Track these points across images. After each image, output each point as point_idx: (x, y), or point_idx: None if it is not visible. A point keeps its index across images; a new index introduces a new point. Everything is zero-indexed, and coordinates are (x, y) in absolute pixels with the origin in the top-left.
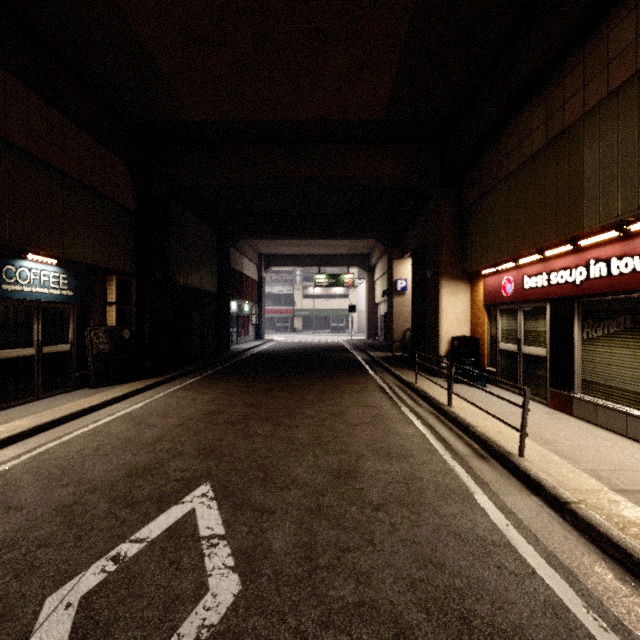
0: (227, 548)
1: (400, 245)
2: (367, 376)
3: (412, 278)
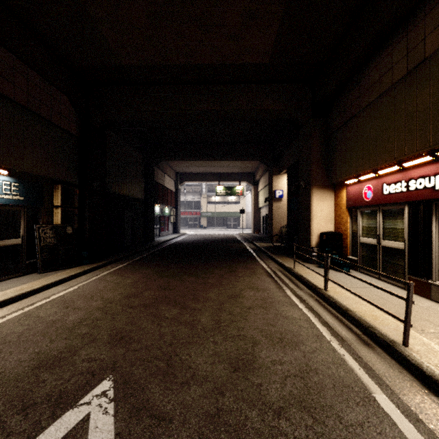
0: None
1: (278, 165)
2: (255, 262)
3: (287, 188)
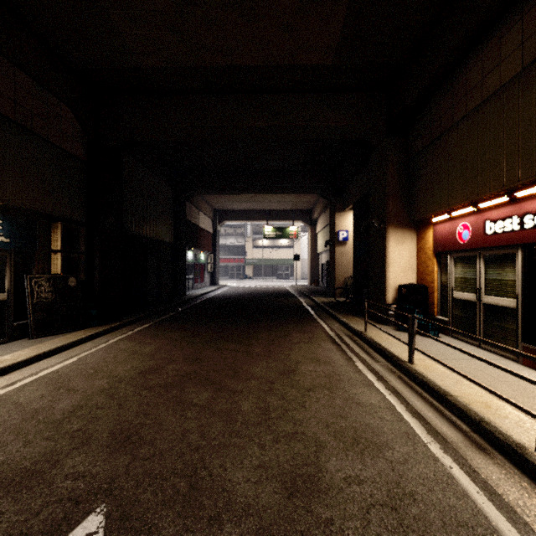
0: None
1: (342, 199)
2: (314, 323)
3: (354, 229)
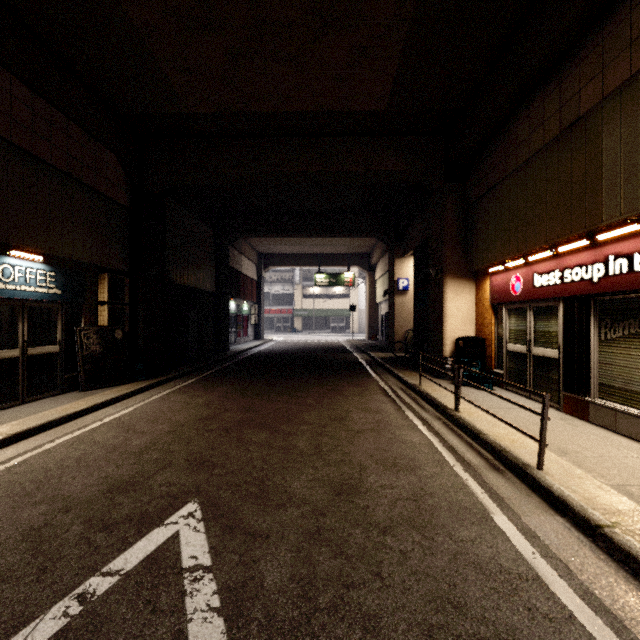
0: (213, 583)
1: (402, 243)
2: (369, 378)
3: (414, 277)
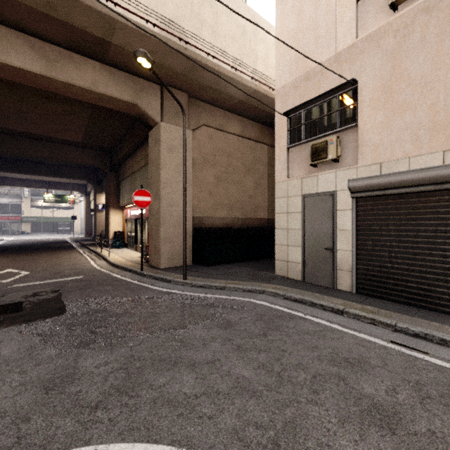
0: (24, 272)
1: (101, 186)
2: (75, 250)
3: None
